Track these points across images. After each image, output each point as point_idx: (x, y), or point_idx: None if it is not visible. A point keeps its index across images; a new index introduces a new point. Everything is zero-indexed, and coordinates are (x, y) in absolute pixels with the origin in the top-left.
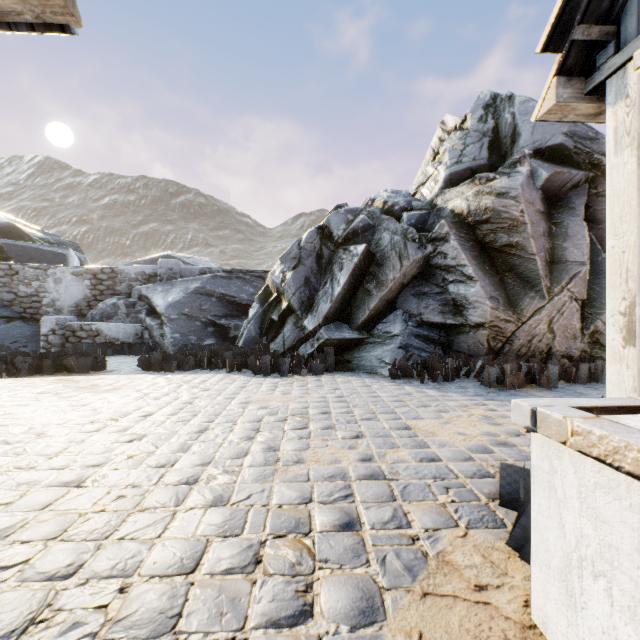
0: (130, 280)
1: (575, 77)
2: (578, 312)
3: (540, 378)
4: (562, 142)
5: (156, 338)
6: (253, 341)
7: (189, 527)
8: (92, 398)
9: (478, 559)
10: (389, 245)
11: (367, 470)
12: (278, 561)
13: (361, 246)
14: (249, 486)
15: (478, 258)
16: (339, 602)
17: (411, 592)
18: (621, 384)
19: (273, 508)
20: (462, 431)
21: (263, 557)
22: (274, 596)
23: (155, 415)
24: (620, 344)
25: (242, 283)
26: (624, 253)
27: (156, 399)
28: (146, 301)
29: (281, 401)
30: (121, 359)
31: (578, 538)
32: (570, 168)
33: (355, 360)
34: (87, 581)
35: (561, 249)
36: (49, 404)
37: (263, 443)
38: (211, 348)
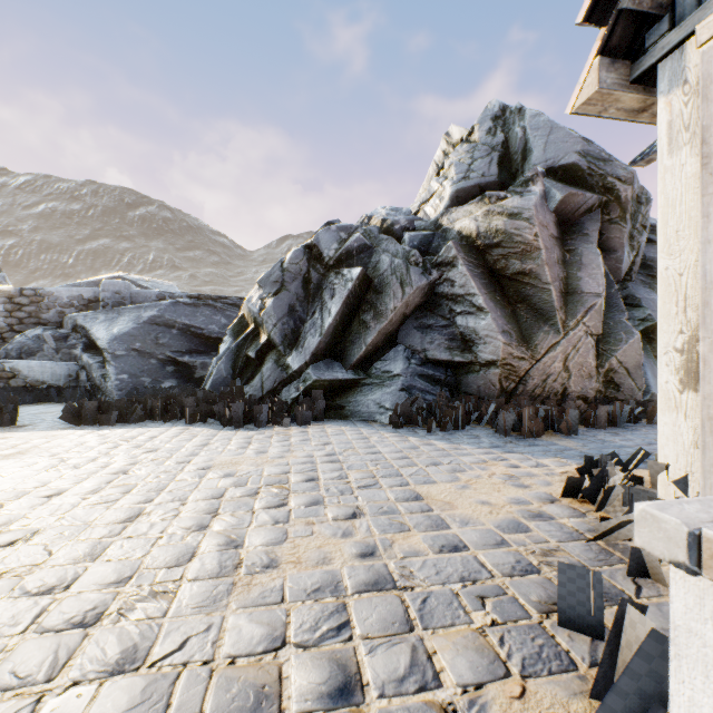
0: (61, 306)
1: (620, 60)
2: (594, 348)
3: (559, 423)
4: (576, 161)
5: (96, 380)
6: (224, 383)
7: None
8: None
9: None
10: (389, 269)
11: (369, 573)
12: None
13: (356, 269)
14: (186, 621)
15: (489, 287)
16: None
17: None
18: (678, 437)
19: (220, 667)
20: (486, 499)
21: None
22: None
23: (65, 494)
24: (676, 388)
25: (212, 312)
26: (681, 276)
27: (75, 468)
28: (83, 333)
29: (254, 464)
30: (44, 408)
31: None
32: (584, 190)
33: (349, 405)
34: None
35: (576, 279)
36: None
37: (220, 535)
38: (169, 392)
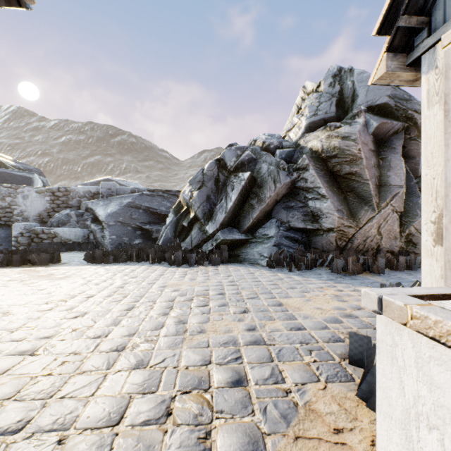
0: (79, 197)
1: (399, 53)
2: (398, 220)
3: (372, 267)
4: (387, 102)
5: (98, 239)
6: (169, 241)
7: (116, 386)
8: (48, 284)
9: (335, 407)
10: (266, 173)
11: (252, 337)
12: (184, 413)
13: (247, 173)
14: (164, 352)
15: (329, 182)
16: (231, 446)
17: (286, 436)
18: (432, 272)
19: (181, 369)
20: (319, 306)
21: (173, 410)
22: (181, 443)
23: (95, 297)
24: (431, 244)
25: (161, 199)
26: (434, 179)
27: (96, 284)
28: (91, 212)
29: (189, 285)
30: (72, 254)
31: (415, 398)
32: (392, 120)
33: (242, 254)
34: (32, 435)
35: (386, 176)
36: (15, 289)
37: (175, 317)
38: (139, 246)
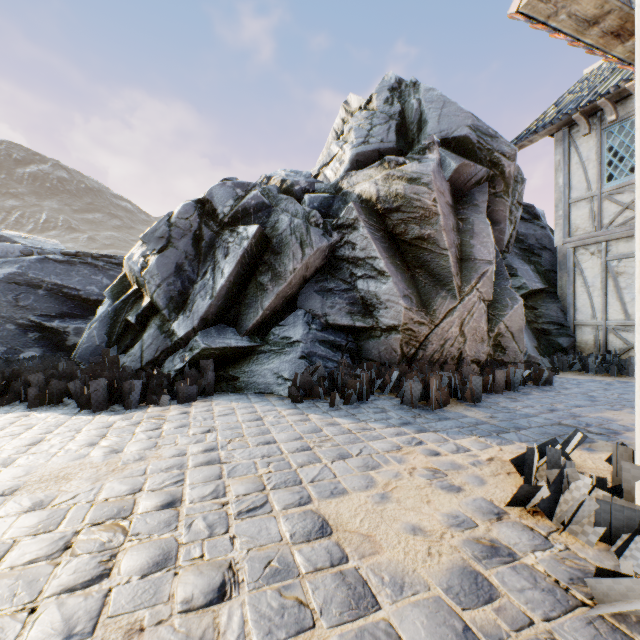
0: None
1: None
2: (485, 314)
3: (463, 391)
4: (467, 134)
5: None
6: (96, 352)
7: None
8: None
9: None
10: (288, 229)
11: None
12: None
13: (253, 227)
14: None
15: (389, 251)
16: None
17: None
18: None
19: None
20: (416, 521)
21: None
22: None
23: None
24: None
25: (91, 271)
26: None
27: None
28: None
29: (91, 477)
30: None
31: None
32: (474, 163)
33: (244, 376)
34: None
35: (469, 246)
36: None
37: None
38: (23, 365)
